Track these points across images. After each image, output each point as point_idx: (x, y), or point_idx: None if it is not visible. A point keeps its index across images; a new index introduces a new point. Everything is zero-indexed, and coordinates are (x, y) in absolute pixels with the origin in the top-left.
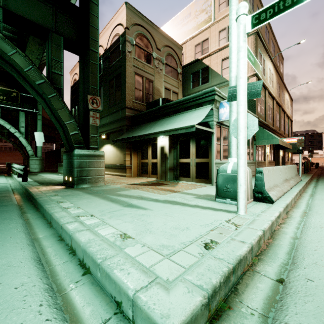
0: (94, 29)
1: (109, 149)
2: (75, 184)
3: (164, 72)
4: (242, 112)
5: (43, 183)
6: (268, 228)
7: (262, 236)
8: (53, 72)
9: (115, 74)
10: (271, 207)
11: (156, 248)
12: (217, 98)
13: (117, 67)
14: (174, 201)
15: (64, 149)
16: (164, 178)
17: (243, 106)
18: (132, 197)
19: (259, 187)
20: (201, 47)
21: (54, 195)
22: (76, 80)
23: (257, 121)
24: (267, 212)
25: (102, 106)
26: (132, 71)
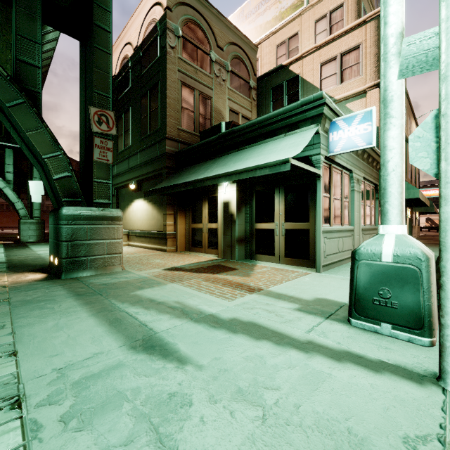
0: None
1: (141, 207)
2: (63, 270)
3: (228, 85)
4: None
5: (16, 266)
6: None
7: None
8: (21, 59)
9: (149, 86)
10: None
11: None
12: (327, 113)
13: (153, 73)
14: (254, 323)
15: None
16: (229, 256)
17: None
18: (162, 307)
19: None
20: (286, 48)
21: (2, 300)
22: None
23: None
24: None
25: (130, 138)
26: (177, 79)
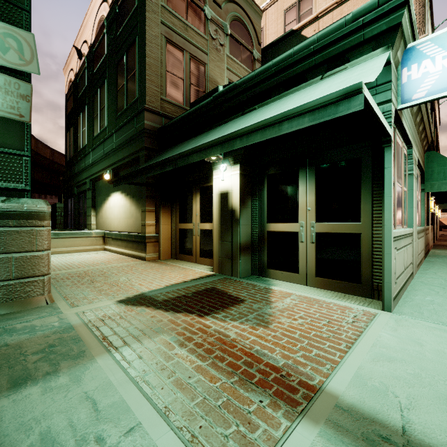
0: None
1: (118, 202)
2: None
3: (227, 51)
4: None
5: None
6: None
7: None
8: None
9: (126, 46)
10: None
11: None
12: (405, 28)
13: (130, 28)
14: None
15: (62, 203)
16: (228, 270)
17: None
18: None
19: None
20: (296, 12)
21: None
22: (71, 81)
23: None
24: None
25: (105, 117)
26: (160, 34)
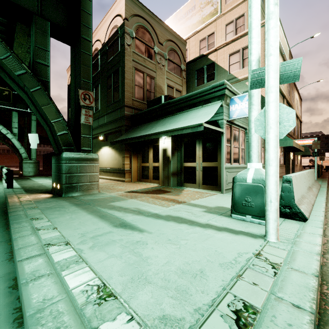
0: (86, 14)
1: (107, 152)
2: (63, 192)
3: (166, 68)
4: (273, 101)
5: (30, 190)
6: (319, 269)
7: (317, 287)
8: (38, 61)
9: (113, 70)
10: (307, 228)
11: (153, 326)
12: (228, 93)
13: (116, 62)
14: (179, 217)
15: None
16: (166, 184)
17: (274, 93)
18: (127, 210)
19: (287, 199)
20: (206, 42)
21: (34, 207)
22: None
23: (294, 114)
24: (305, 237)
25: (99, 105)
26: (131, 66)
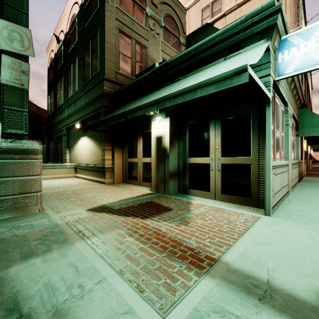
0: None
1: (85, 143)
2: None
3: (162, 38)
4: None
5: None
6: None
7: None
8: None
9: (91, 35)
10: None
11: None
12: (279, 26)
13: (94, 23)
14: None
15: (45, 145)
16: (162, 190)
17: None
18: None
19: None
20: (210, 10)
21: None
22: (52, 59)
23: None
24: None
25: (76, 84)
26: (114, 27)
